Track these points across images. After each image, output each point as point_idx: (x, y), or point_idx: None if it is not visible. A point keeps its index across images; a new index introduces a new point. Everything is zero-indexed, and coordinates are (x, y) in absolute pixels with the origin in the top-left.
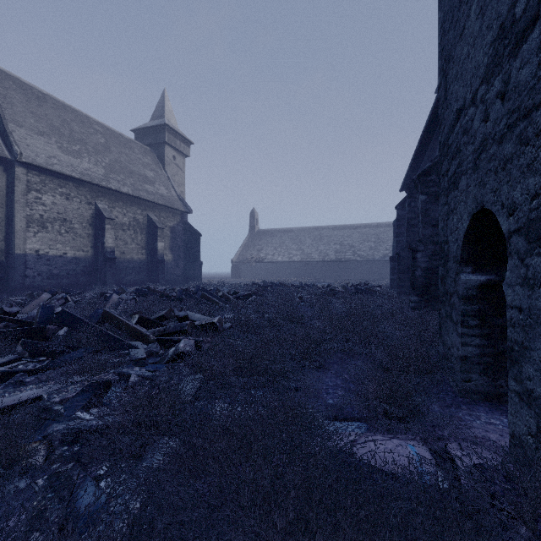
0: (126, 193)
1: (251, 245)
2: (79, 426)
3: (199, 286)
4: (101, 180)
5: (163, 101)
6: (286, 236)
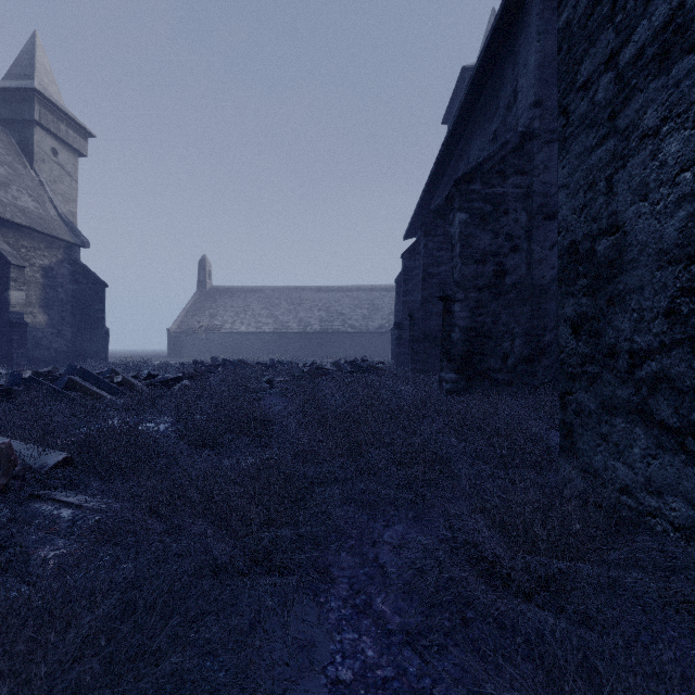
0: None
1: (200, 308)
2: None
3: (74, 365)
4: None
5: (32, 52)
6: (254, 297)
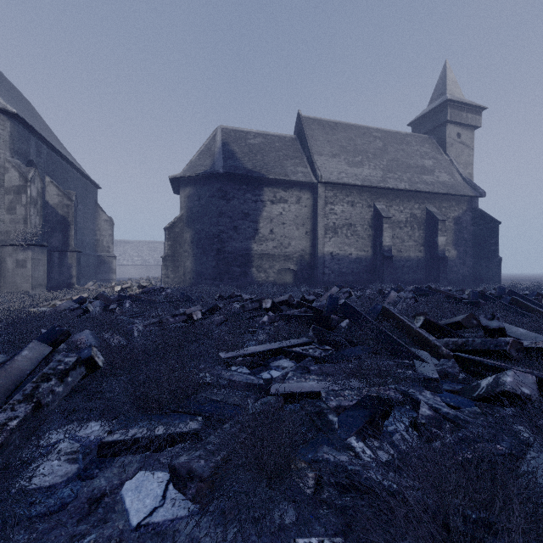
0: (402, 189)
1: None
2: (351, 468)
3: (502, 287)
4: (379, 182)
5: (444, 76)
6: None
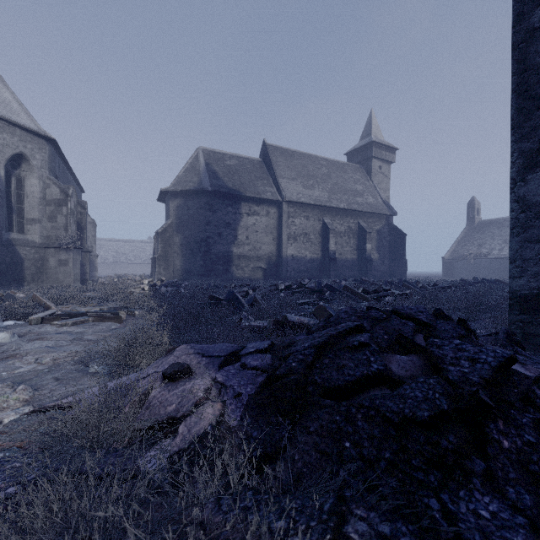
0: (342, 208)
1: (469, 240)
2: None
3: (401, 278)
4: (326, 202)
5: (370, 121)
6: None
